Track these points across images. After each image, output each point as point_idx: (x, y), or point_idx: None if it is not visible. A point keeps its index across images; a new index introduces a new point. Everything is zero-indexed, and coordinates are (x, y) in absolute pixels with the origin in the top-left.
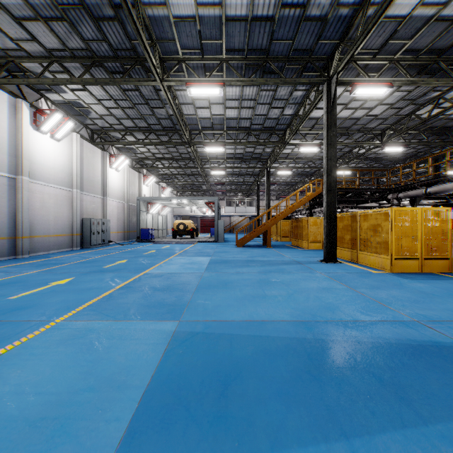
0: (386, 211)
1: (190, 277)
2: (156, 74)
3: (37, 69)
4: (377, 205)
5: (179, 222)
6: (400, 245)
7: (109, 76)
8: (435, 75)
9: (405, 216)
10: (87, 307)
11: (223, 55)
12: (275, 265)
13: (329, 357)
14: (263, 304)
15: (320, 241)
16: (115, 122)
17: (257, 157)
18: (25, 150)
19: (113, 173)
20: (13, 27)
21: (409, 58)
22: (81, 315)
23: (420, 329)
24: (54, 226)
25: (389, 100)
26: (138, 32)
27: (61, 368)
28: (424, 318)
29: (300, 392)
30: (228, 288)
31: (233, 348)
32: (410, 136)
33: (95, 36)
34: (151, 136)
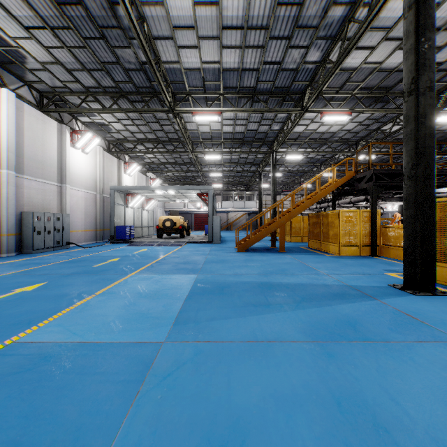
0: None
1: (110, 376)
2: None
3: None
4: None
5: (165, 218)
6: None
7: None
8: None
9: None
10: None
11: None
12: (325, 304)
13: None
14: None
15: (356, 243)
16: (68, 77)
17: (261, 138)
18: None
19: (78, 154)
20: None
21: None
22: None
23: None
24: None
25: None
26: None
27: None
28: None
29: None
30: None
31: None
32: None
33: None
34: (123, 103)
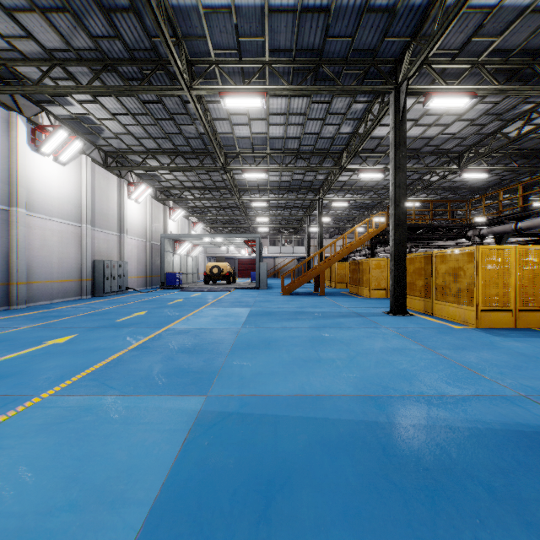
0: (469, 251)
1: (223, 333)
2: (182, 80)
3: (35, 74)
4: (453, 244)
5: (212, 265)
6: (489, 293)
7: (125, 84)
8: (528, 83)
9: (489, 257)
10: (87, 375)
11: (265, 57)
12: (331, 318)
13: (412, 452)
14: (318, 370)
15: (384, 287)
16: (134, 142)
17: (308, 186)
18: (21, 175)
19: (132, 204)
20: (3, 20)
21: (496, 61)
22: (78, 387)
23: (530, 408)
24: (59, 270)
25: (470, 115)
26: (158, 25)
27: (35, 470)
28: (532, 392)
29: (377, 512)
30: (271, 349)
31: (279, 437)
32: (494, 160)
33: (105, 32)
34: (178, 160)
